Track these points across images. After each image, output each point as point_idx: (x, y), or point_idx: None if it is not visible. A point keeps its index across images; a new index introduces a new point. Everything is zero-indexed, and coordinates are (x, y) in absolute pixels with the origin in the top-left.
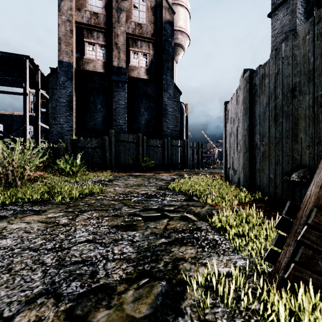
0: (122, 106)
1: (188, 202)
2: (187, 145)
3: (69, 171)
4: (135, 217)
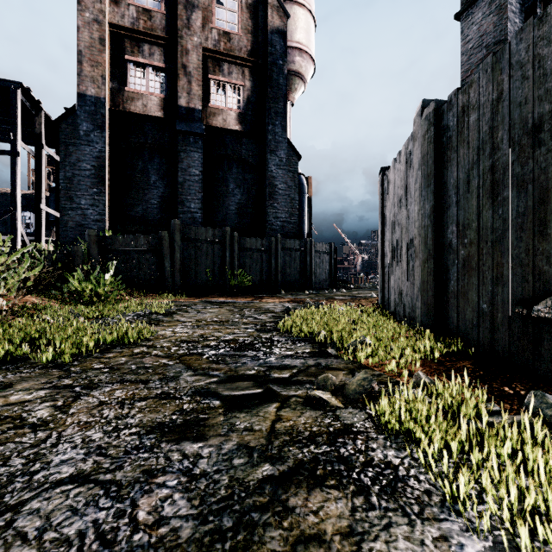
0: (194, 179)
1: (318, 358)
2: (311, 249)
3: (90, 295)
4: (206, 398)
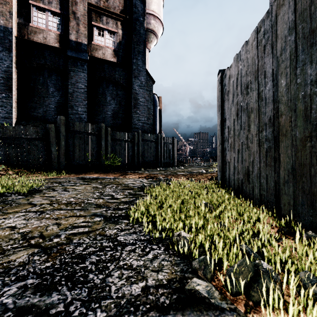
0: (81, 91)
1: (186, 316)
2: (161, 140)
3: None
4: None
